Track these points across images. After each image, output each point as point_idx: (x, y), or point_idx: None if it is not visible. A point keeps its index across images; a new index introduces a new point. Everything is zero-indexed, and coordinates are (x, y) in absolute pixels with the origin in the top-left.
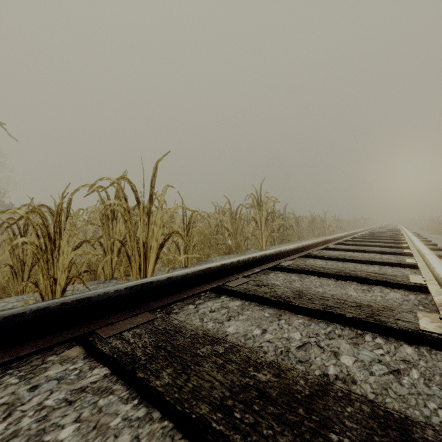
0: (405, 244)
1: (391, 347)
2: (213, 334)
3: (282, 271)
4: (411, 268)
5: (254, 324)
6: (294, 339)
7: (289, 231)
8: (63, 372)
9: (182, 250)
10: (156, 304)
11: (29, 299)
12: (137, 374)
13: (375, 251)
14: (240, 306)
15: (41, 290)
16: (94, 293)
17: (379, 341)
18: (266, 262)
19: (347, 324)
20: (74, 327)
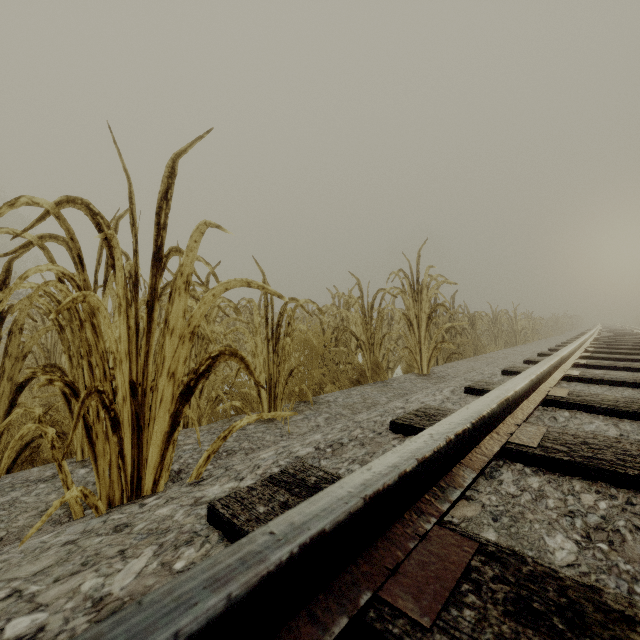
0: None
1: None
2: None
3: (527, 462)
4: None
5: None
6: None
7: (460, 338)
8: None
9: (263, 383)
10: None
11: None
12: None
13: None
14: None
15: None
16: None
17: None
18: (479, 438)
19: None
20: None
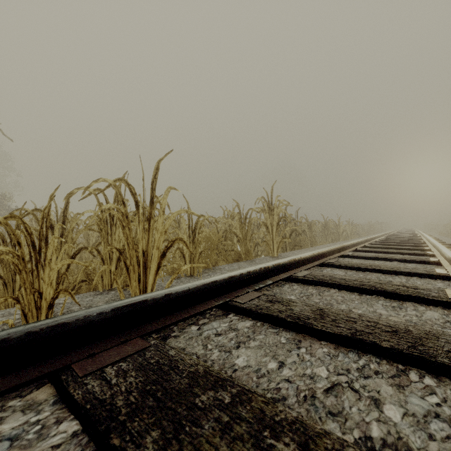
0: (429, 251)
1: (447, 392)
2: (217, 372)
3: (297, 282)
4: (443, 279)
5: (268, 355)
6: (319, 377)
7: (301, 237)
8: (19, 428)
9: (188, 257)
10: (151, 326)
11: (14, 314)
12: (111, 440)
13: (397, 259)
14: (251, 328)
15: (23, 306)
16: (71, 318)
17: (429, 382)
18: (279, 273)
19: (383, 356)
20: (45, 360)
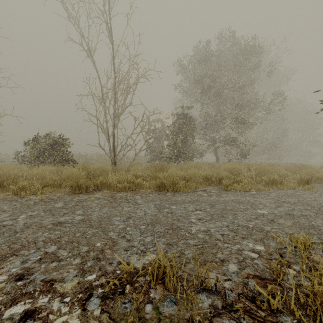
0: None
1: None
2: None
3: None
4: None
5: None
6: None
7: None
8: None
9: None
10: None
11: None
12: None
13: None
14: None
15: None
16: None
17: None
18: None
19: None
20: None
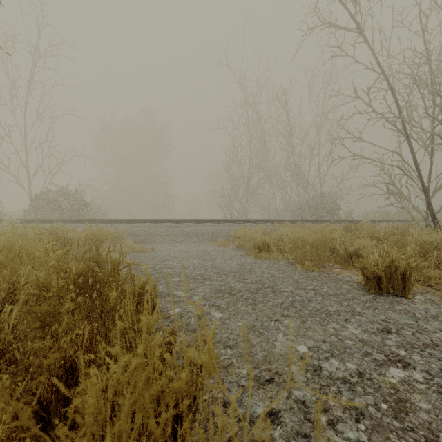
0: None
1: None
2: None
3: None
4: None
5: None
6: None
7: None
8: None
9: None
10: None
11: None
12: None
13: None
14: None
15: None
16: None
17: None
18: None
19: None
20: None
